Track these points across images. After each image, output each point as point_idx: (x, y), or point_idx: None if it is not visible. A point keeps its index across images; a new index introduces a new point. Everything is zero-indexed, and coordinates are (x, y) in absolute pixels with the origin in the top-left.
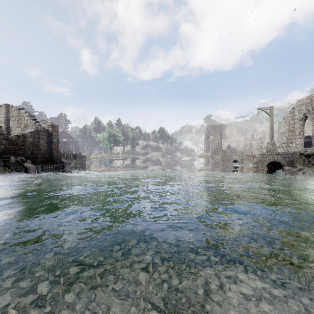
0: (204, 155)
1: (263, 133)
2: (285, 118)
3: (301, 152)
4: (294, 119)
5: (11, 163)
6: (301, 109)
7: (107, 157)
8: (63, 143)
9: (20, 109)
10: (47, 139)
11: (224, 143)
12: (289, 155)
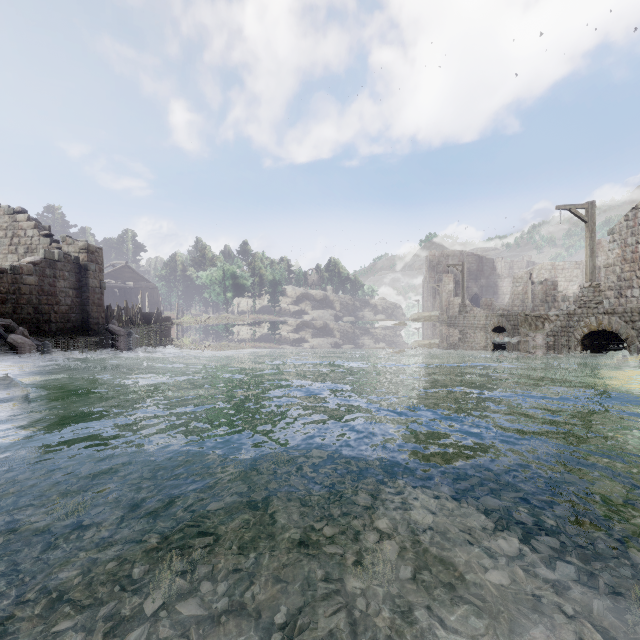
0: (424, 317)
1: (552, 268)
2: (613, 233)
3: None
4: (636, 234)
5: None
6: None
7: (217, 320)
8: (125, 291)
9: (17, 212)
10: (76, 280)
11: (467, 292)
12: None
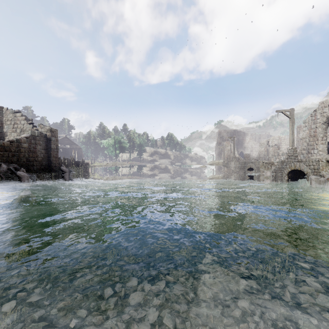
0: (215, 163)
1: (279, 138)
2: (305, 122)
3: (328, 159)
4: (315, 123)
5: (2, 171)
6: (324, 112)
7: (112, 164)
8: (65, 150)
9: (16, 112)
10: (45, 145)
11: (237, 150)
12: (314, 163)
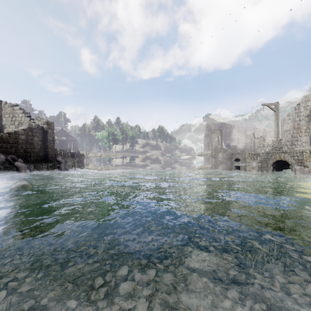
0: (204, 154)
1: (264, 131)
2: (289, 115)
3: None
4: (299, 116)
5: (0, 161)
6: (308, 105)
7: (105, 155)
8: (61, 141)
9: (14, 105)
10: (42, 137)
11: (224, 142)
12: (298, 154)
